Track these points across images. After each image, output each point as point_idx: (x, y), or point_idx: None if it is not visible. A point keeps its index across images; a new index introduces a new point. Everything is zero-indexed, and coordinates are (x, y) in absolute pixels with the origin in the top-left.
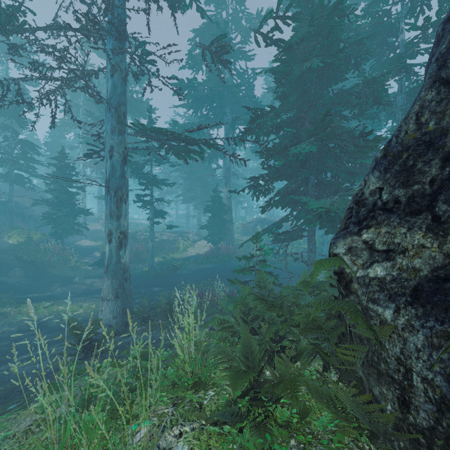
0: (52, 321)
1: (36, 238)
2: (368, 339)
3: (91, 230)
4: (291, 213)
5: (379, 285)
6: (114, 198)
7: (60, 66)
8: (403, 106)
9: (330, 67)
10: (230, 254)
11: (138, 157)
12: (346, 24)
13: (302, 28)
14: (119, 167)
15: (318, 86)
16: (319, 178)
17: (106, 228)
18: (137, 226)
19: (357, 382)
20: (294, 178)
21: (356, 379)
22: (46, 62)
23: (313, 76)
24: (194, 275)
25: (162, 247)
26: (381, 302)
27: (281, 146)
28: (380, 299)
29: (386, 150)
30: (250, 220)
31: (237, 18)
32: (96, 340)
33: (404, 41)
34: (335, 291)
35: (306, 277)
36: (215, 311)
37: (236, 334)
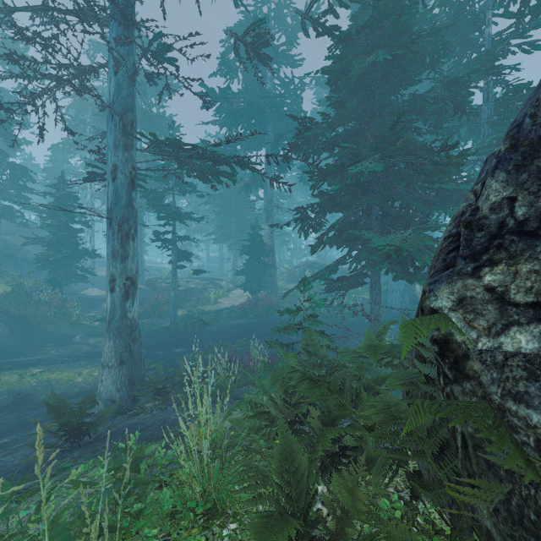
0: (40, 394)
1: (29, 285)
2: (508, 470)
3: (101, 277)
4: (349, 253)
5: (526, 367)
6: (119, 233)
7: (48, 60)
8: (490, 118)
9: (398, 65)
10: (272, 306)
11: (158, 186)
12: (418, 13)
13: (364, 14)
14: (124, 193)
15: (383, 90)
16: (385, 209)
17: (108, 272)
18: (159, 272)
19: (480, 538)
20: (353, 209)
21: (477, 530)
22: (44, 69)
23: (378, 76)
24: (227, 333)
25: (188, 298)
26: (535, 402)
27: (337, 165)
28: (532, 394)
29: (515, 138)
30: (297, 264)
31: (281, 15)
32: (88, 424)
33: (491, 36)
34: (431, 370)
35: (371, 337)
36: (251, 380)
37: (274, 423)
